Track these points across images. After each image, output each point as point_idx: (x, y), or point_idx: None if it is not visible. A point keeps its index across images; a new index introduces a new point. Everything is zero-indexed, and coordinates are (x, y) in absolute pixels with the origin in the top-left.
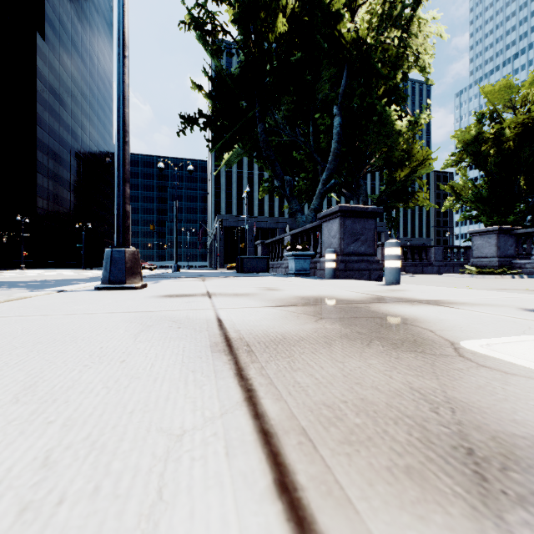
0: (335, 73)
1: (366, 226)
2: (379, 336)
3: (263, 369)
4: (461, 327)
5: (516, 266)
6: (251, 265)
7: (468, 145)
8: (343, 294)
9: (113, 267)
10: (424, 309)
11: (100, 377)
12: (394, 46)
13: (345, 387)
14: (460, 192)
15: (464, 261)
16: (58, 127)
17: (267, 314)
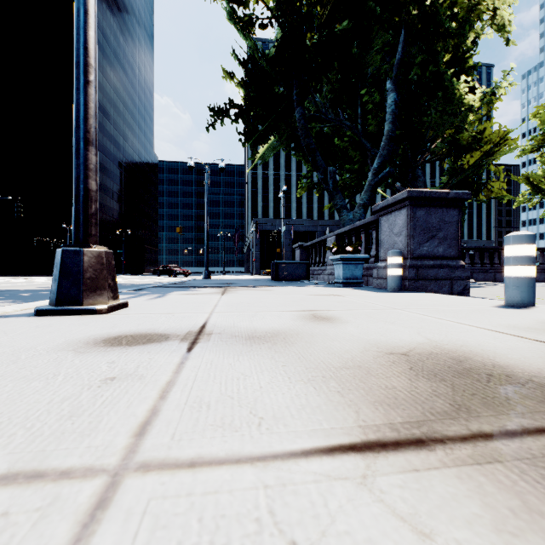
0: (389, 42)
1: (446, 218)
2: None
3: None
4: None
5: None
6: (288, 272)
7: None
8: (491, 345)
9: (64, 278)
10: None
11: None
12: None
13: None
14: (539, 183)
15: None
16: (102, 137)
17: None
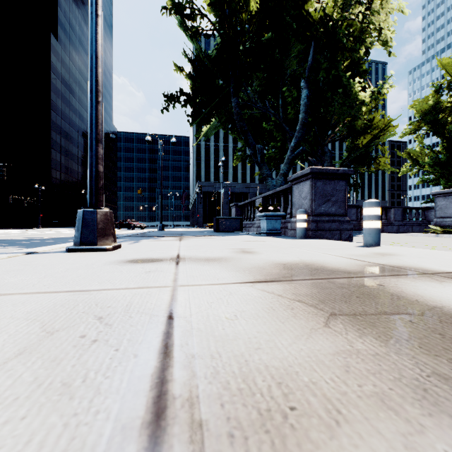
0: (303, 50)
1: (337, 187)
2: None
3: None
4: None
5: None
6: (226, 225)
7: (426, 114)
8: (329, 261)
9: (85, 228)
10: None
11: None
12: (358, 21)
13: None
14: (417, 158)
15: (422, 221)
16: (68, 111)
17: (244, 300)
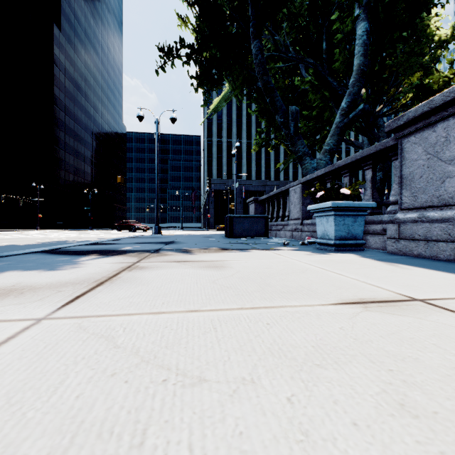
0: None
1: None
2: None
3: None
4: None
5: None
6: (243, 227)
7: None
8: None
9: None
10: None
11: None
12: None
13: None
14: None
15: None
16: (73, 106)
17: None
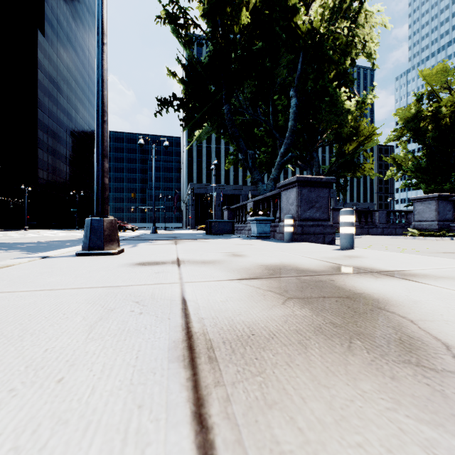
0: (292, 60)
1: (321, 194)
2: (357, 331)
3: (228, 401)
4: (442, 315)
5: (454, 229)
6: (218, 228)
7: (408, 122)
8: (304, 262)
9: (93, 235)
10: (389, 284)
11: (17, 420)
12: (344, 35)
13: (344, 454)
14: (401, 163)
15: (405, 223)
16: (56, 110)
17: (233, 291)
